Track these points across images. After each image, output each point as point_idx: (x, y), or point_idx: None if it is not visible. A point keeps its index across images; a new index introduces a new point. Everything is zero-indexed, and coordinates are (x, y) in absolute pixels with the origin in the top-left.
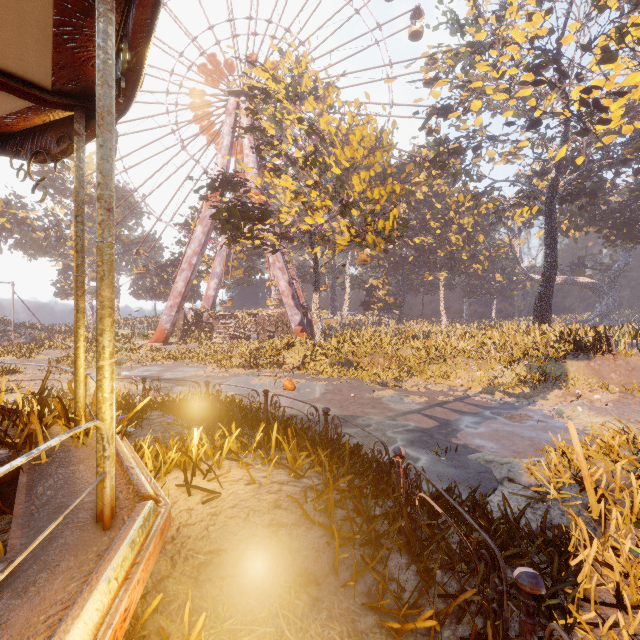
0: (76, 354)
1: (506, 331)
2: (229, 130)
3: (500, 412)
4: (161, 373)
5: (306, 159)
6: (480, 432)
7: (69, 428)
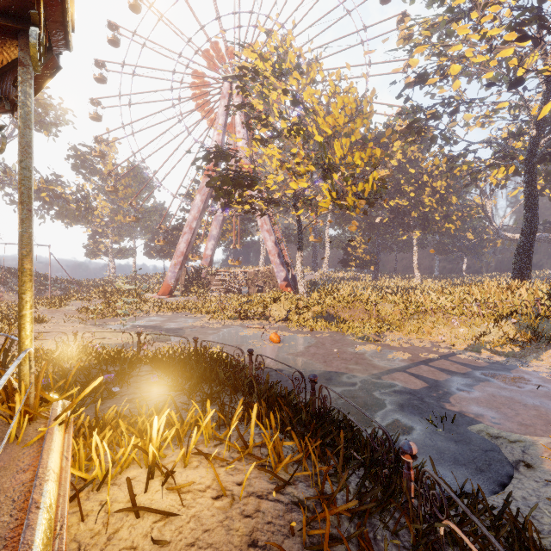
0: (20, 324)
1: (485, 287)
2: (223, 111)
3: (492, 373)
4: (163, 323)
5: (290, 129)
6: (475, 397)
7: (3, 416)
